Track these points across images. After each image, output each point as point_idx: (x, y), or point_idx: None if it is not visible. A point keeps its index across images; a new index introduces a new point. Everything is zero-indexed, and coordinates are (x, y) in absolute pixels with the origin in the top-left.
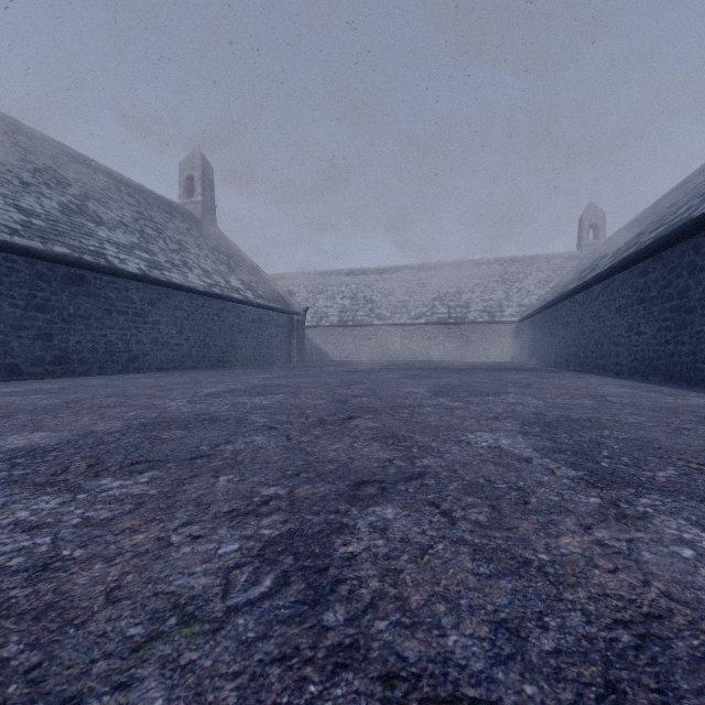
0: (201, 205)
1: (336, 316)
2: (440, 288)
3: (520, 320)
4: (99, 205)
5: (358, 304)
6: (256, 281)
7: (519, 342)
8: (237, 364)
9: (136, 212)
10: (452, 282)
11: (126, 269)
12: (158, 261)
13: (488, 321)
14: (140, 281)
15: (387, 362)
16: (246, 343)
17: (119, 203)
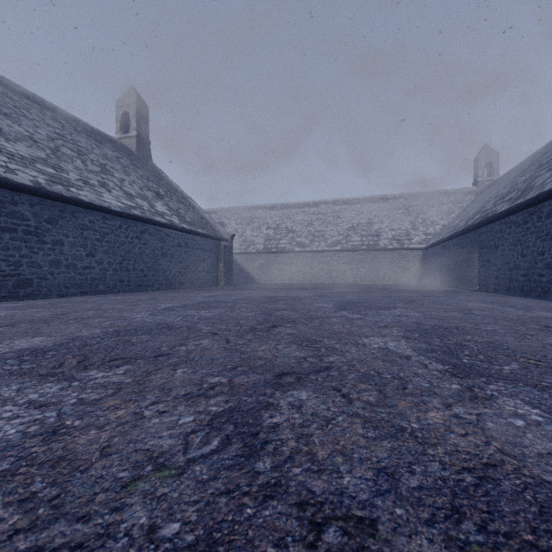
0: (135, 139)
1: (261, 244)
2: (352, 219)
3: (428, 246)
4: (4, 118)
5: (281, 234)
6: (184, 208)
7: (426, 266)
8: (160, 287)
9: (55, 133)
10: (363, 214)
11: (11, 178)
12: (66, 178)
13: (398, 247)
14: (34, 195)
15: (308, 285)
16: (170, 266)
17: (35, 122)
